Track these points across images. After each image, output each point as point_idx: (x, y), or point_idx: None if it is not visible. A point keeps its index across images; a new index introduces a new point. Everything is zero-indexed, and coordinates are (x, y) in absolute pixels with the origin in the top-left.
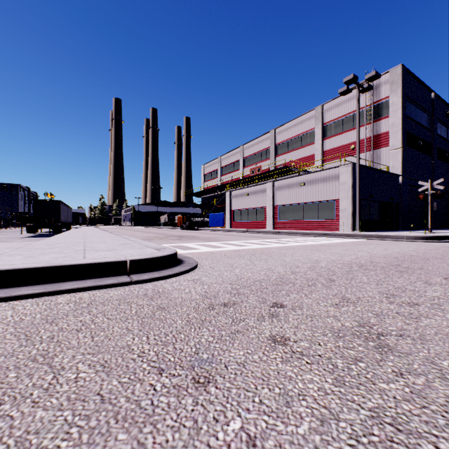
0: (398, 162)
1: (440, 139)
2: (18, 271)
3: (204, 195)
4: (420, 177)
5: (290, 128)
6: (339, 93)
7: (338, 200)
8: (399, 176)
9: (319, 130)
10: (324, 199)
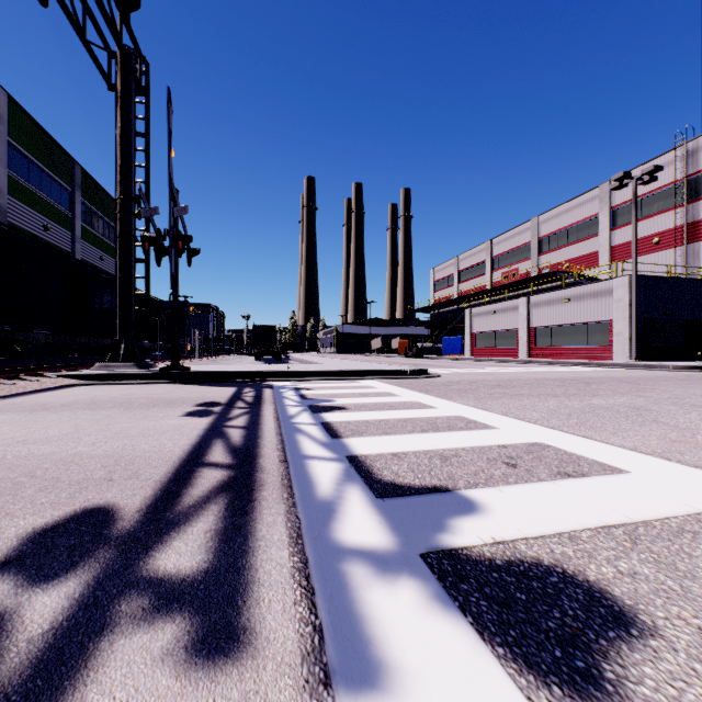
0: None
1: None
2: (372, 371)
3: (434, 310)
4: None
5: (560, 215)
6: (610, 189)
7: (612, 322)
8: None
9: (604, 217)
10: (594, 320)
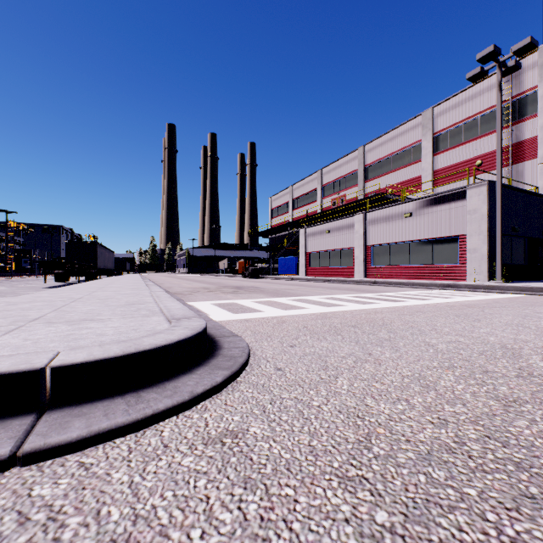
0: None
1: None
2: None
3: (272, 235)
4: None
5: (385, 143)
6: (468, 79)
7: (464, 237)
8: None
9: (428, 143)
10: (441, 235)
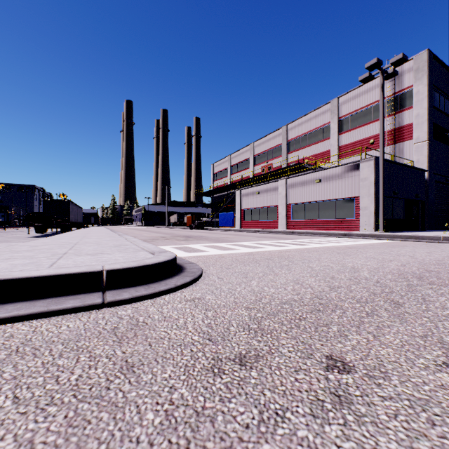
0: (424, 156)
1: None
2: None
3: (214, 194)
4: (447, 172)
5: (303, 124)
6: (360, 81)
7: (358, 198)
8: (425, 171)
9: (335, 125)
10: (342, 197)
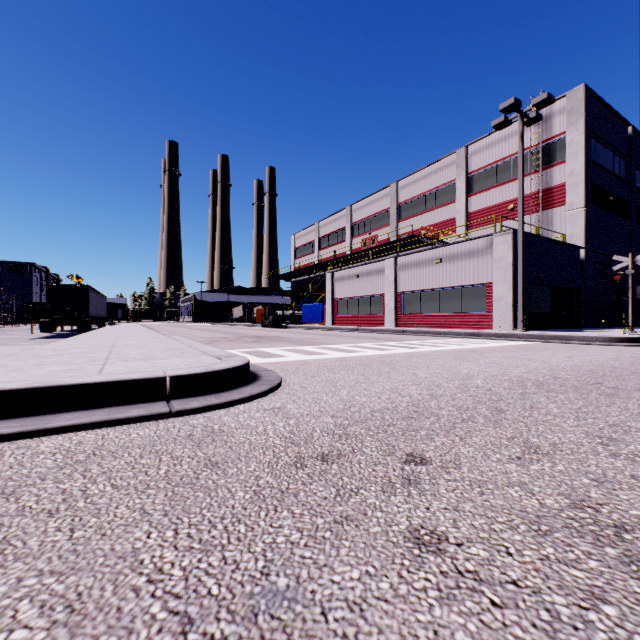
0: (580, 228)
1: (639, 194)
2: None
3: (295, 278)
4: (611, 250)
5: (419, 181)
6: (493, 127)
7: (491, 285)
8: (581, 249)
9: (462, 183)
10: (470, 283)
